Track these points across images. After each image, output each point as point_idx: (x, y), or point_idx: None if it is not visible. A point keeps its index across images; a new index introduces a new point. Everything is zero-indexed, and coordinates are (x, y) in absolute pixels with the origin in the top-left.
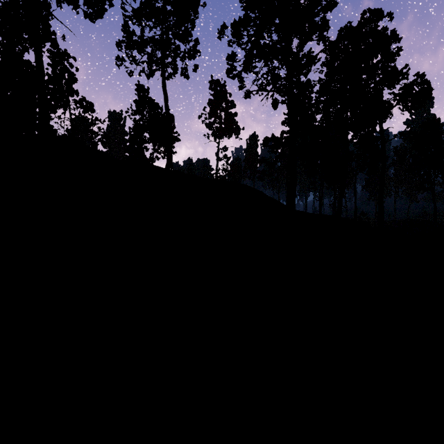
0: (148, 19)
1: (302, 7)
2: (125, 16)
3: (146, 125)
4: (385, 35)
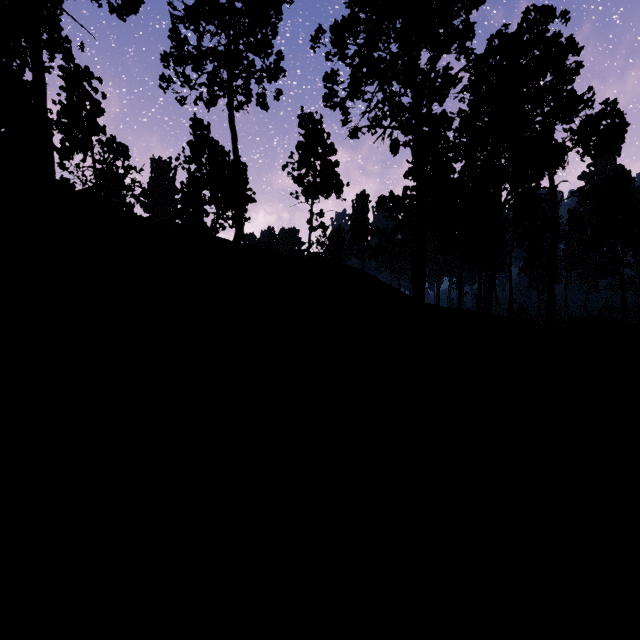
0: (207, 21)
1: (435, 3)
2: (175, 17)
3: (206, 179)
4: (558, 43)
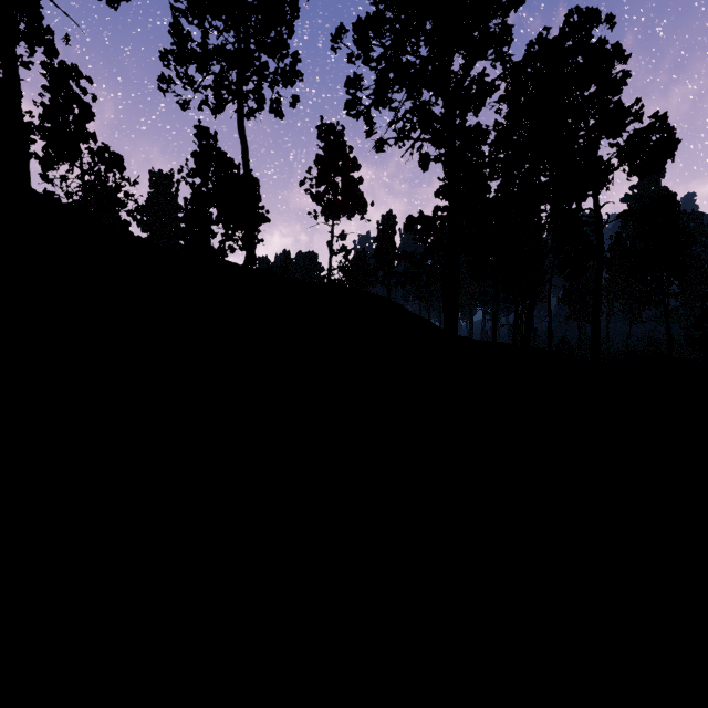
0: (214, 15)
1: (469, 2)
2: (176, 10)
3: (213, 195)
4: (604, 49)
